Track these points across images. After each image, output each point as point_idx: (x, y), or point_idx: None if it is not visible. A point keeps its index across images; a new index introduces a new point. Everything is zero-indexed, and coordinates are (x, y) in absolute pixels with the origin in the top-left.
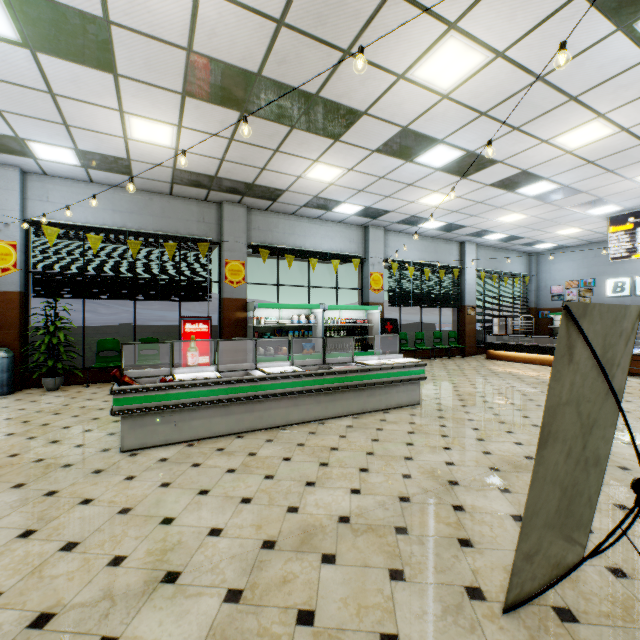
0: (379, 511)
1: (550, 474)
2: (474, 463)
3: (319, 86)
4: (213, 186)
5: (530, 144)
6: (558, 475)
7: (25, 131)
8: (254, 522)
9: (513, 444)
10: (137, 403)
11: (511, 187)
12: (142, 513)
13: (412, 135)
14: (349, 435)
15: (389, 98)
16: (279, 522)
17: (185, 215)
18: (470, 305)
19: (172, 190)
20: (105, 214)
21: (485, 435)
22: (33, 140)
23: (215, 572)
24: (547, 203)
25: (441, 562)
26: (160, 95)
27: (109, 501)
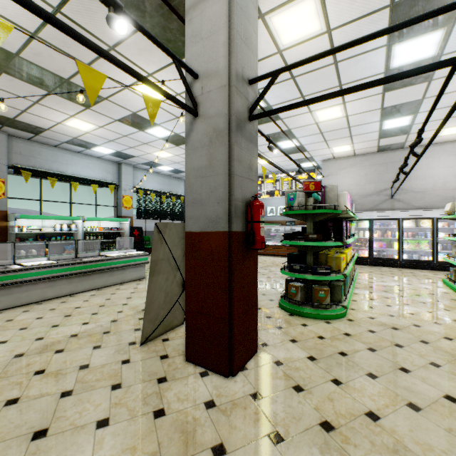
0: (97, 328)
1: (158, 287)
2: None
3: (70, 76)
4: None
5: None
6: (163, 287)
7: None
8: (9, 349)
9: None
10: None
11: None
12: None
13: (140, 118)
14: (91, 299)
15: (121, 96)
16: (29, 345)
17: None
18: None
19: None
20: None
21: None
22: None
23: None
24: None
25: (122, 338)
26: None
27: None
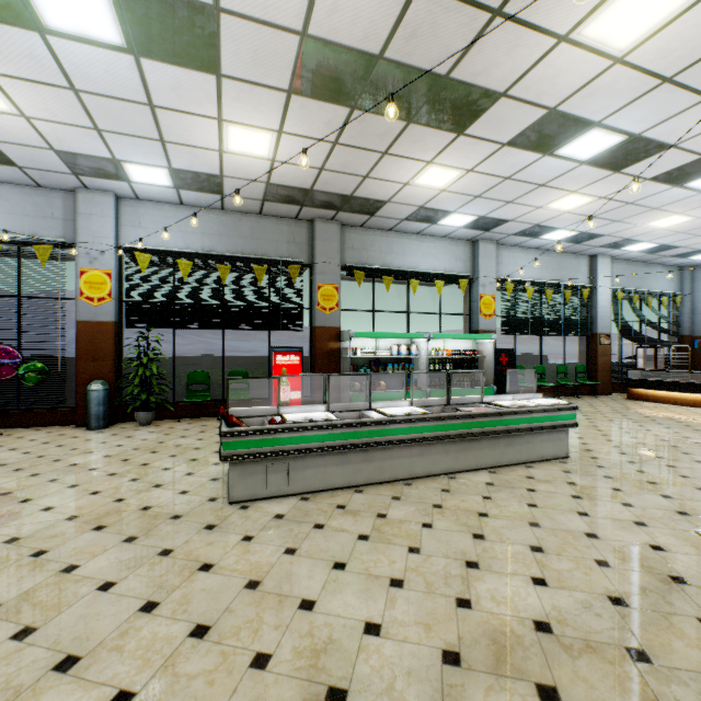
0: (588, 618)
1: None
2: (694, 550)
3: (452, 64)
4: (306, 201)
5: None
6: None
7: (122, 152)
8: (418, 618)
9: None
10: (247, 448)
11: (679, 180)
12: (273, 590)
13: (559, 119)
14: (494, 496)
15: (540, 71)
16: (452, 622)
17: (275, 236)
18: (603, 332)
19: (262, 208)
20: (194, 238)
21: (686, 507)
22: (129, 161)
23: (393, 696)
24: None
25: None
26: (263, 96)
27: (231, 569)
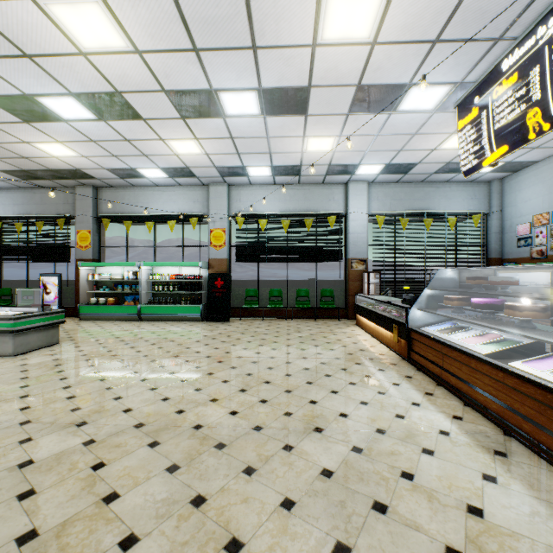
0: None
1: None
2: None
3: None
4: (43, 177)
5: (84, 63)
6: None
7: None
8: None
9: None
10: None
11: (211, 112)
12: None
13: (3, 99)
14: None
15: None
16: None
17: (56, 200)
18: (357, 258)
19: (38, 184)
20: (10, 207)
21: None
22: None
23: None
24: (308, 115)
25: None
26: None
27: None
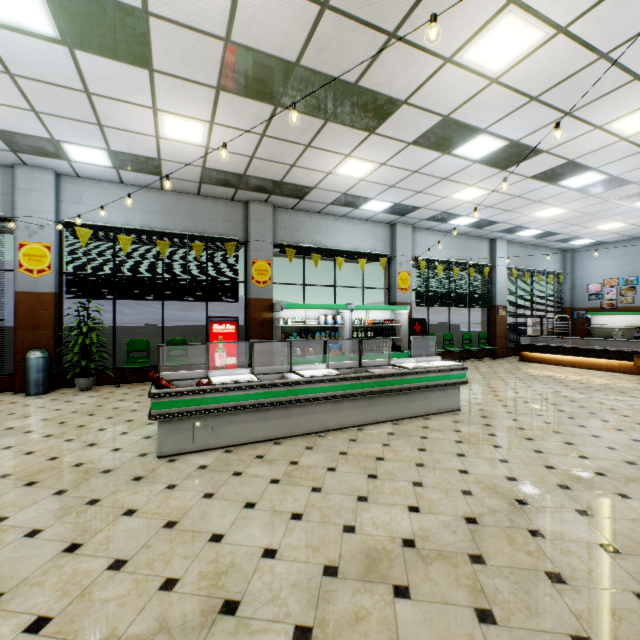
0: (446, 534)
1: None
2: (539, 479)
3: (359, 74)
4: (241, 185)
5: (581, 131)
6: None
7: (60, 133)
8: (310, 543)
9: (577, 457)
10: (175, 407)
11: (553, 179)
12: (188, 528)
13: (453, 125)
14: (392, 443)
15: (432, 85)
16: (337, 544)
17: (212, 215)
18: (501, 305)
19: (200, 190)
20: (135, 215)
21: (542, 446)
22: (68, 142)
23: (277, 603)
24: (591, 196)
25: (534, 602)
26: (194, 90)
27: (153, 513)
